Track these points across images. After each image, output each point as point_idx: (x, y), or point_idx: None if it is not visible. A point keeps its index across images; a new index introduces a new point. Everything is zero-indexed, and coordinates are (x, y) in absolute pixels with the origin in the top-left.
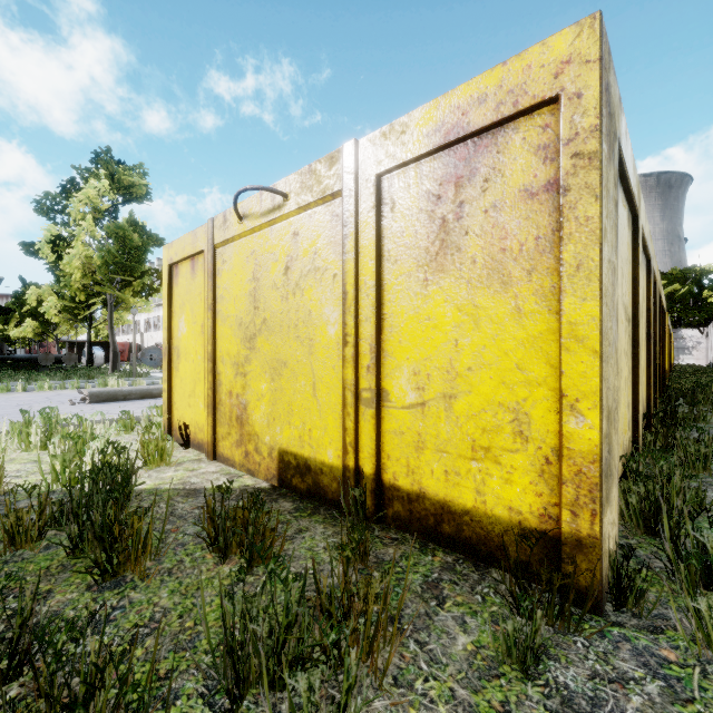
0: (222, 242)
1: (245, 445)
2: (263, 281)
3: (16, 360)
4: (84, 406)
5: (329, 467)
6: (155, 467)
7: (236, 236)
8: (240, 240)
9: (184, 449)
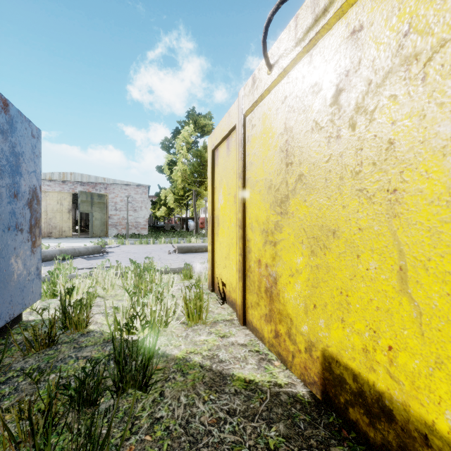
0: (250, 106)
1: (275, 323)
2: (298, 127)
3: (157, 227)
4: (174, 255)
5: None
6: (194, 323)
7: (265, 92)
8: (268, 94)
9: (220, 304)
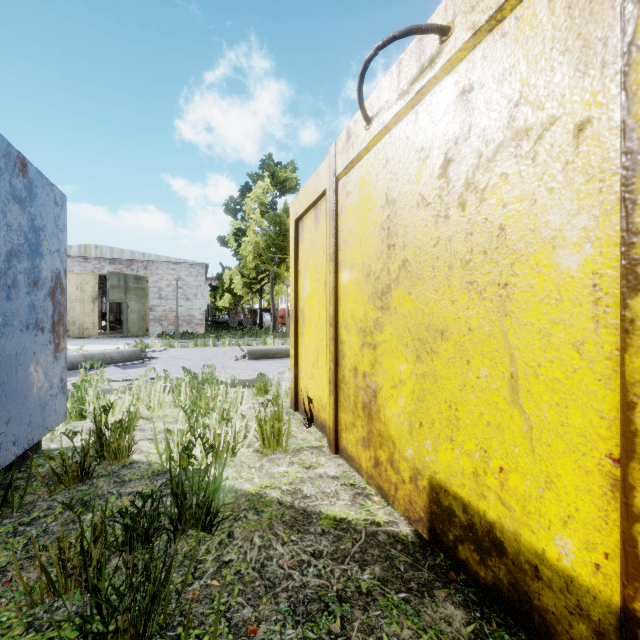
0: (344, 168)
1: (374, 448)
2: (401, 201)
3: (219, 322)
4: (243, 361)
5: (560, 575)
6: (271, 451)
7: (362, 151)
8: (367, 154)
9: (306, 427)
